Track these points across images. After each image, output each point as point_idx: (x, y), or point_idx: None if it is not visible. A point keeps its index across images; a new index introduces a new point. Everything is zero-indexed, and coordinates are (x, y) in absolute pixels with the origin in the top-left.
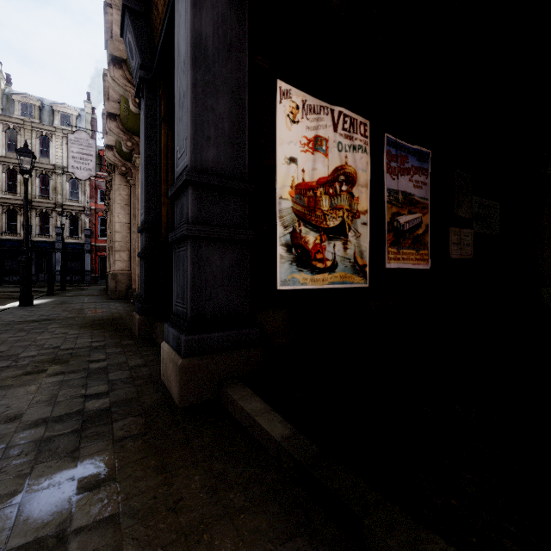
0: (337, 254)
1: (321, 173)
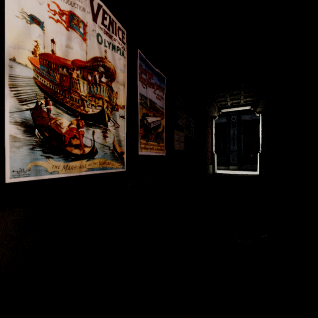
0: (96, 141)
1: (78, 55)
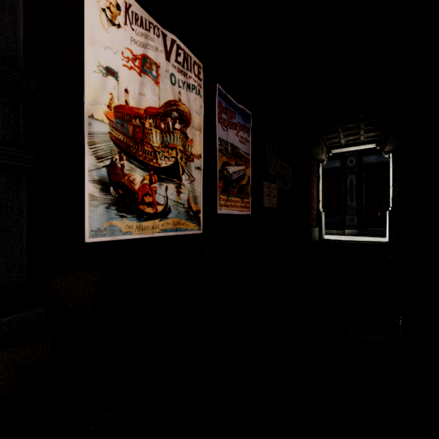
0: (169, 198)
1: (151, 102)
